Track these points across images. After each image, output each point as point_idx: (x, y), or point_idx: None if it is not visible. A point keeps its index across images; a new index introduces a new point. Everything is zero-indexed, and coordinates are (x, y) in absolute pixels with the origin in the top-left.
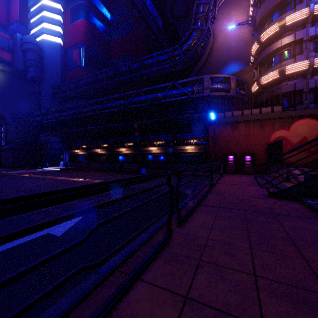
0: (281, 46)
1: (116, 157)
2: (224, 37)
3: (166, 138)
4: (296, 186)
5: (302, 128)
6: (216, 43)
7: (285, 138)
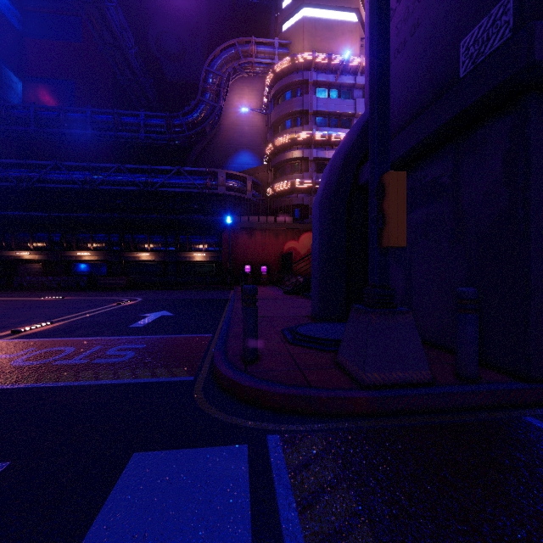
0: (293, 158)
1: (67, 266)
2: (235, 116)
3: (164, 240)
4: (299, 285)
5: (308, 241)
6: (226, 120)
7: (295, 250)
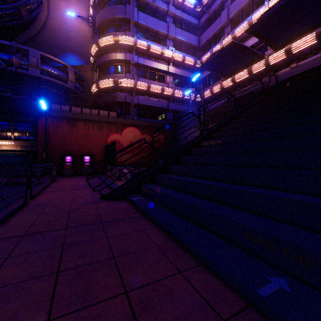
0: (116, 59)
1: None
2: (62, 20)
3: None
4: (124, 184)
5: (130, 134)
6: (53, 22)
7: (119, 142)
